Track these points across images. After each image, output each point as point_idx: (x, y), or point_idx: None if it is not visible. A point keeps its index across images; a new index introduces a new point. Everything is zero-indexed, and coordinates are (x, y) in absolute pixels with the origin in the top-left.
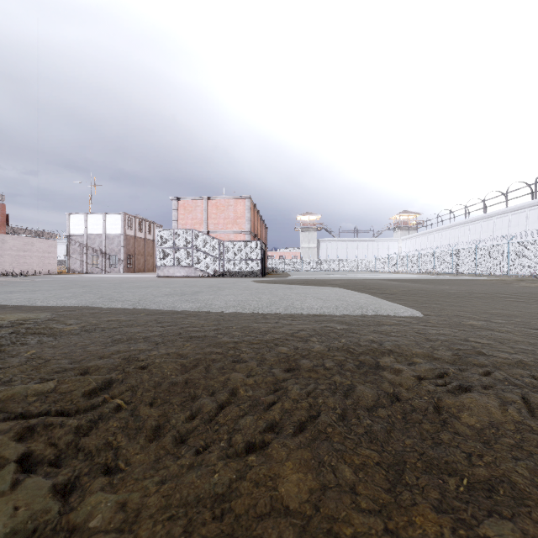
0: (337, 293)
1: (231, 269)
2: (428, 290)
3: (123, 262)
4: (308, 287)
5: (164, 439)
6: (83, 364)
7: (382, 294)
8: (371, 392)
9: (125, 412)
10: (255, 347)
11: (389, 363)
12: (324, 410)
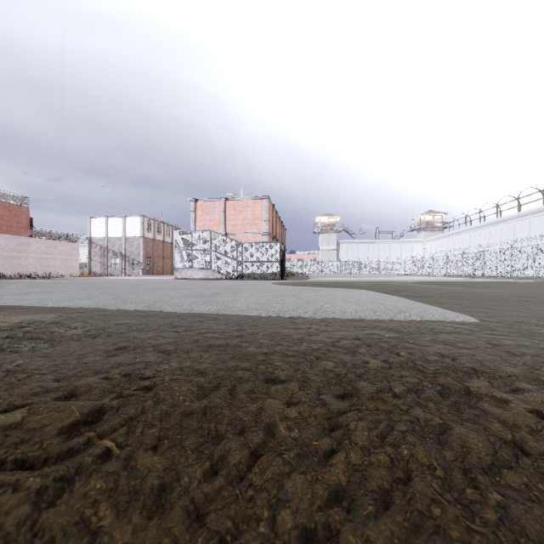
0: (368, 296)
1: (249, 271)
2: (467, 293)
3: (142, 265)
4: (334, 290)
5: (170, 515)
6: (72, 382)
7: (418, 297)
8: (479, 440)
9: (116, 462)
10: (291, 361)
11: (484, 389)
12: (417, 471)
